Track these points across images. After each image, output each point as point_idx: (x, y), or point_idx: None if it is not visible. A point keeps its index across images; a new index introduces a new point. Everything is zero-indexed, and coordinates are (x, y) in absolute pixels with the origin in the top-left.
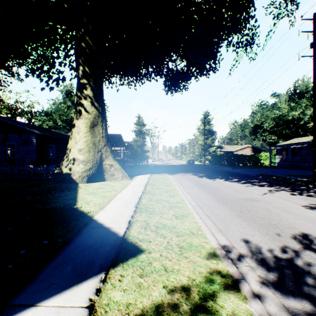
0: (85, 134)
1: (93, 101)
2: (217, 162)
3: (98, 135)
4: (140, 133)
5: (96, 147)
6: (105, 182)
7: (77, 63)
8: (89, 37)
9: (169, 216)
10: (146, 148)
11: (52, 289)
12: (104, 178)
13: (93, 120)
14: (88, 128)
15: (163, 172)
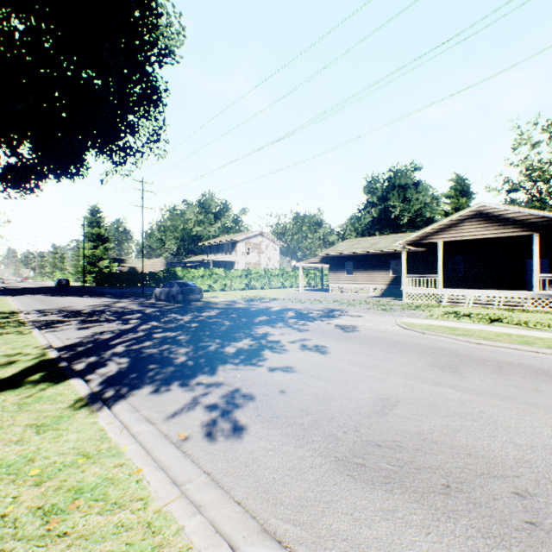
0: None
1: None
2: (105, 282)
3: None
4: None
5: None
6: None
7: None
8: None
9: None
10: None
11: None
12: None
13: None
14: None
15: None
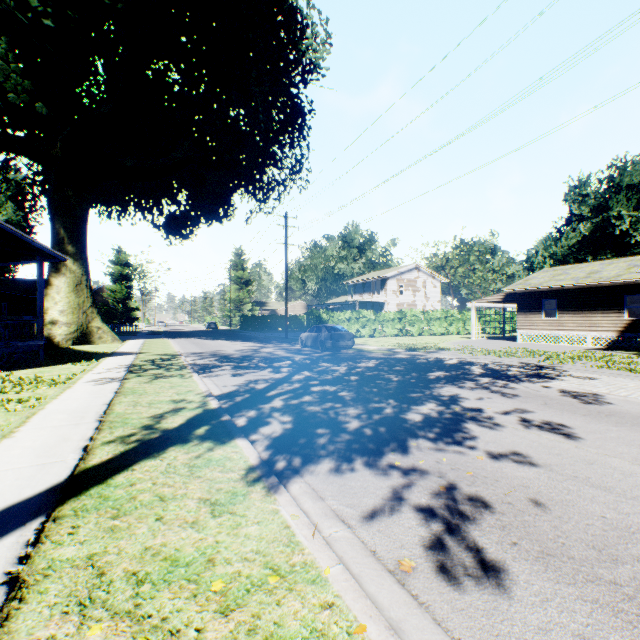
0: (68, 294)
1: (77, 258)
2: (249, 325)
3: (83, 295)
4: (122, 277)
5: (81, 309)
6: (95, 345)
7: (55, 216)
8: (74, 193)
9: (161, 349)
10: (135, 304)
11: (122, 355)
12: (91, 341)
13: (76, 279)
14: (71, 288)
15: (162, 337)
